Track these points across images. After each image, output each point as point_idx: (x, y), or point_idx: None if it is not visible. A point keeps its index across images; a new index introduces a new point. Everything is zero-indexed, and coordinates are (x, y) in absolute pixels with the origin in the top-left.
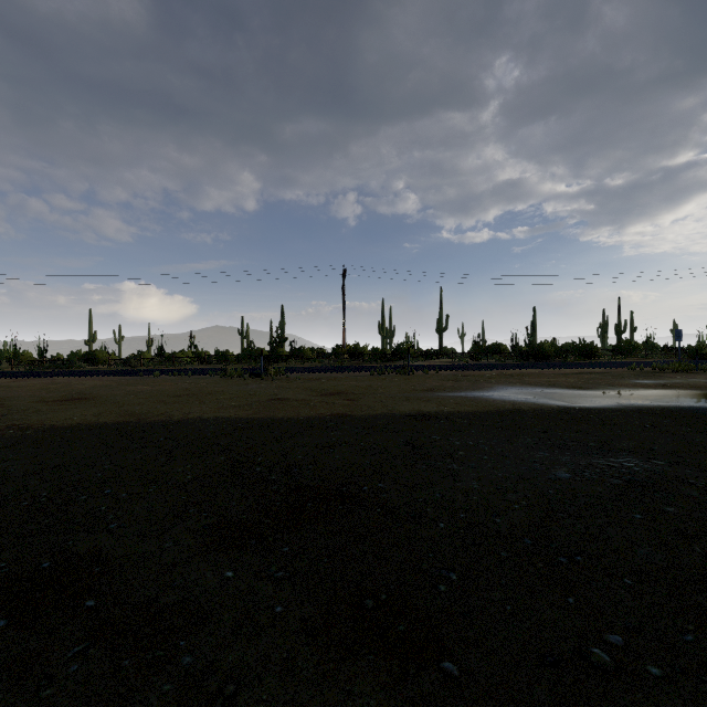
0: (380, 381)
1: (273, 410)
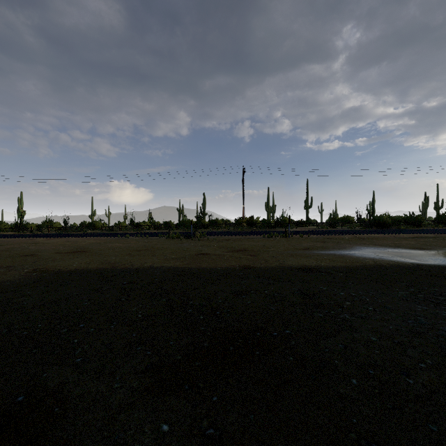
0: (270, 242)
1: (199, 262)
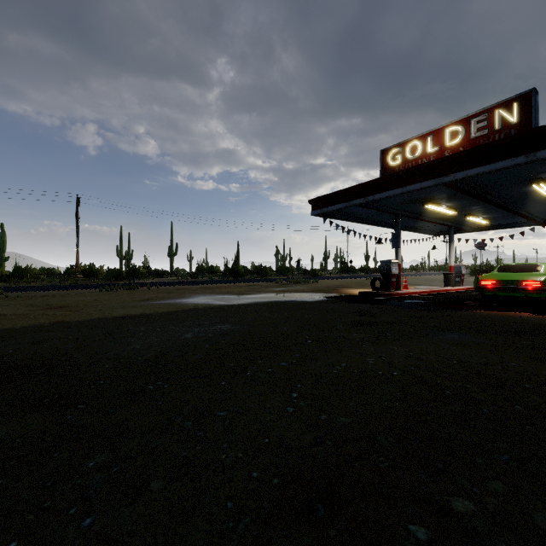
0: (107, 296)
1: None
